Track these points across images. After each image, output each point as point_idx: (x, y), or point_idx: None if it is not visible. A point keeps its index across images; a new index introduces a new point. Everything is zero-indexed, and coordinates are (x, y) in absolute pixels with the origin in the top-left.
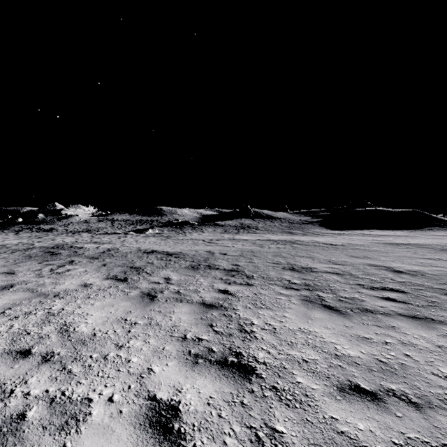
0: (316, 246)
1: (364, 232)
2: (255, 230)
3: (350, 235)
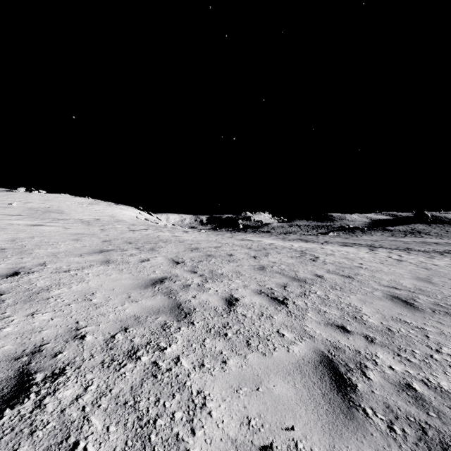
0: (445, 245)
1: None
2: (423, 235)
3: None
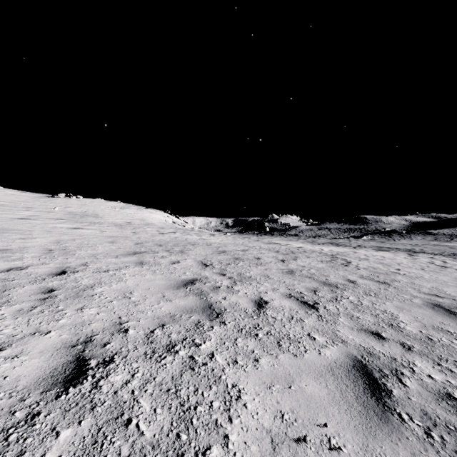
0: None
1: None
2: None
3: None
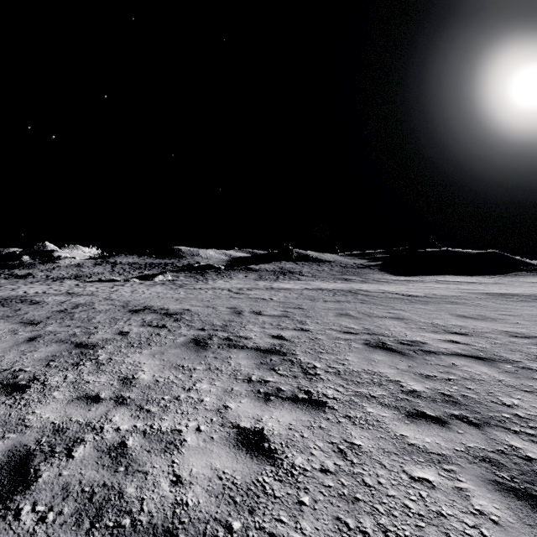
0: (391, 299)
1: (437, 278)
2: (299, 276)
3: (422, 282)
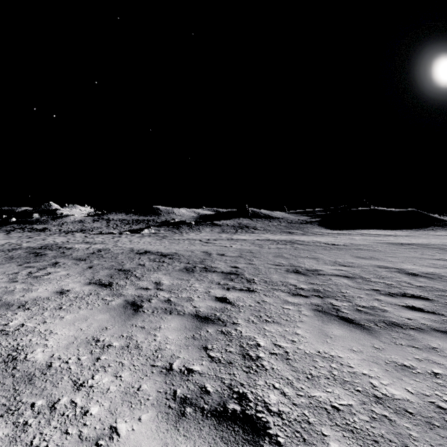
0: (317, 246)
1: (363, 231)
2: (253, 230)
3: (350, 234)
